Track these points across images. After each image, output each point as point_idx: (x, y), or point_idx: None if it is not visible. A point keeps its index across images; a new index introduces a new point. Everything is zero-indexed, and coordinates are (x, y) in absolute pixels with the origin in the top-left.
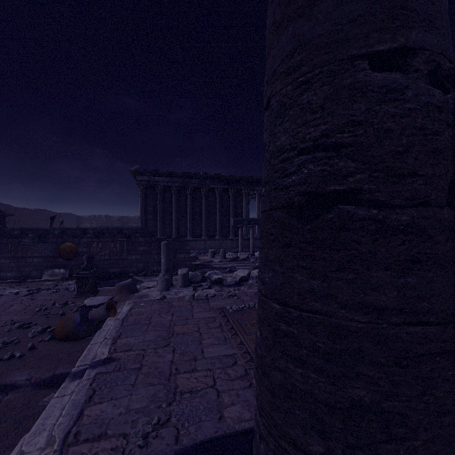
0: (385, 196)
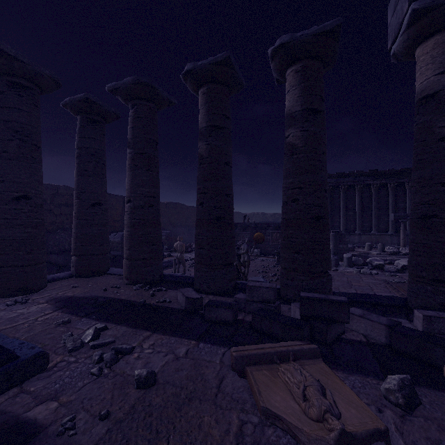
0: (444, 216)
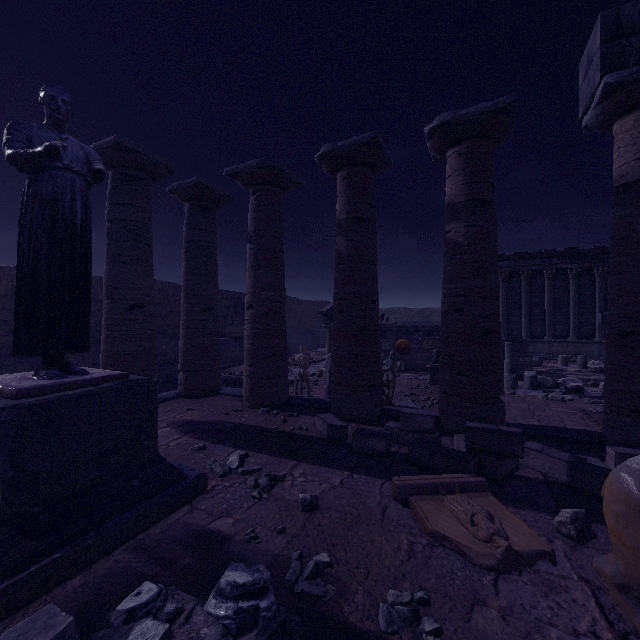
0: None
